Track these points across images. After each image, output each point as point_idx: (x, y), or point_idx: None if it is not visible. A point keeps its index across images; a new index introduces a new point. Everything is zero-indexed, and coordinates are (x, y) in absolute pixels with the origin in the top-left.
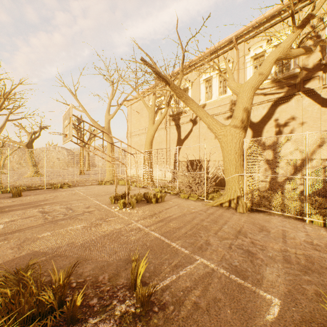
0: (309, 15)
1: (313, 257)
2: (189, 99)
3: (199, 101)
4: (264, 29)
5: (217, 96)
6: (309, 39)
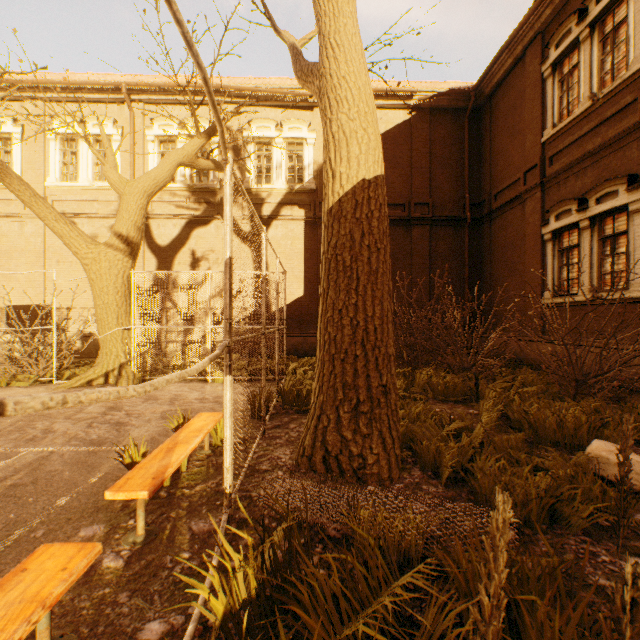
0: (215, 127)
1: (196, 408)
2: (11, 175)
3: (46, 177)
4: (176, 102)
5: (91, 179)
6: (230, 149)
